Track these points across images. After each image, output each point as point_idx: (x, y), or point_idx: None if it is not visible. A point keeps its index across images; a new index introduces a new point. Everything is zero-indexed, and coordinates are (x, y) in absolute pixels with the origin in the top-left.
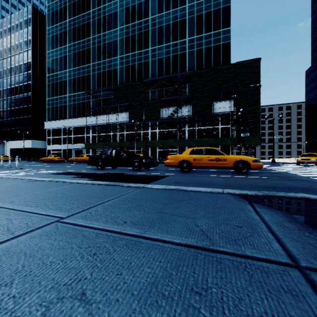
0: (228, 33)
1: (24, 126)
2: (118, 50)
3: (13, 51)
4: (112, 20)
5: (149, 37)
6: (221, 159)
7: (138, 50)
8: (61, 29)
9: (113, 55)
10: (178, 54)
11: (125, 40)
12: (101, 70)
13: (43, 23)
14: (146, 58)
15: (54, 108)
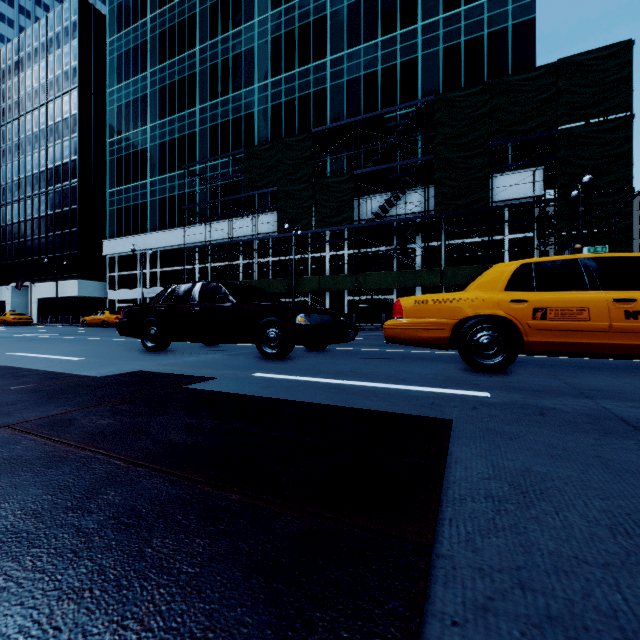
0: None
1: (63, 251)
2: (256, 70)
3: (44, 96)
4: (242, 3)
5: (326, 31)
6: None
7: (302, 65)
8: (135, 39)
9: (245, 82)
10: (396, 65)
11: (270, 45)
12: (218, 119)
13: (103, 31)
14: (320, 82)
15: (122, 211)
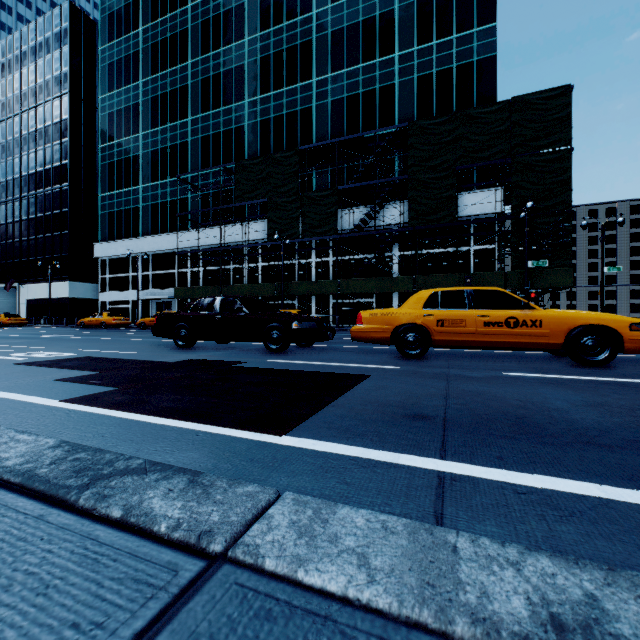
0: (491, 37)
1: (53, 253)
2: (246, 86)
3: (33, 99)
4: (232, 22)
5: (312, 55)
6: (525, 320)
7: (289, 84)
8: (127, 49)
9: (236, 97)
10: (375, 89)
11: (260, 64)
12: (210, 130)
13: (94, 38)
14: (307, 101)
15: (113, 215)
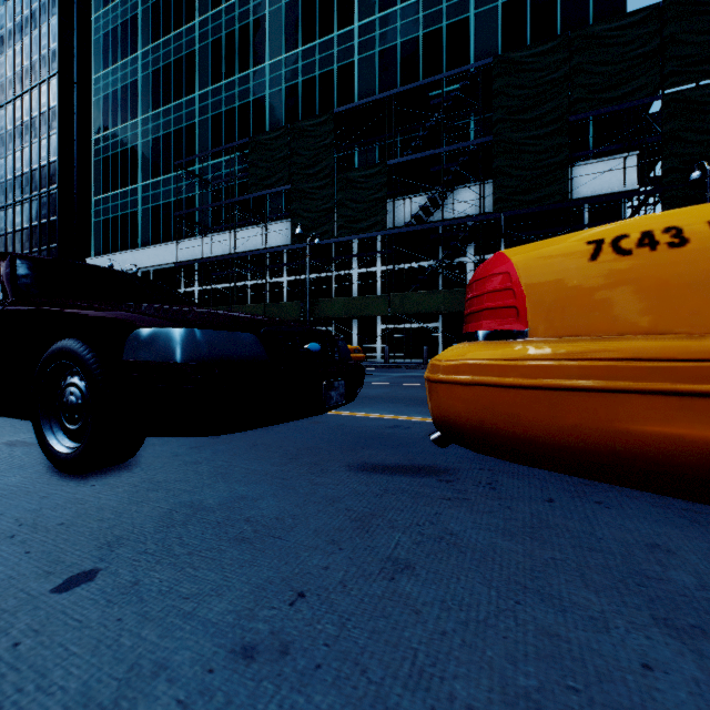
0: None
1: None
2: (267, 44)
3: (19, 86)
4: None
5: None
6: None
7: (323, 34)
8: (124, 14)
9: (254, 60)
10: (442, 28)
11: (285, 12)
12: (222, 106)
13: (90, 9)
14: (346, 56)
15: (108, 223)
